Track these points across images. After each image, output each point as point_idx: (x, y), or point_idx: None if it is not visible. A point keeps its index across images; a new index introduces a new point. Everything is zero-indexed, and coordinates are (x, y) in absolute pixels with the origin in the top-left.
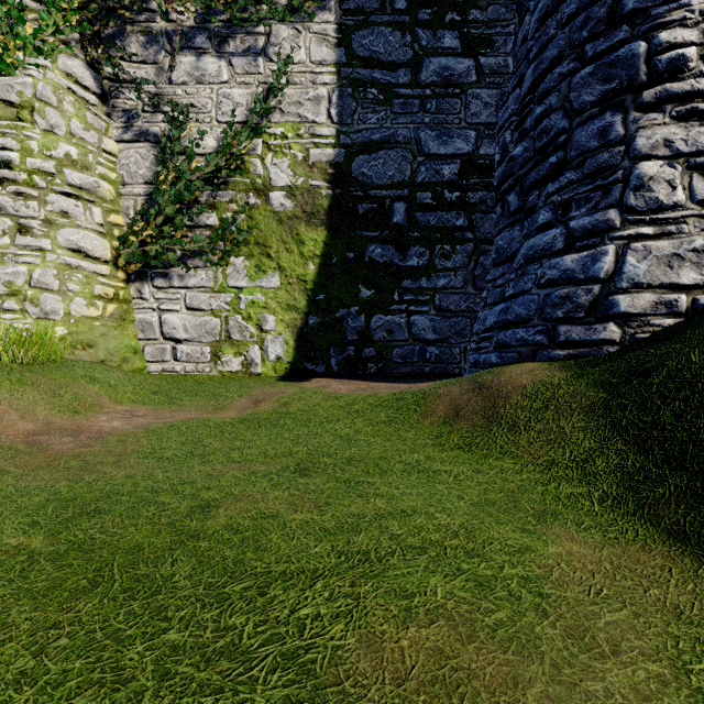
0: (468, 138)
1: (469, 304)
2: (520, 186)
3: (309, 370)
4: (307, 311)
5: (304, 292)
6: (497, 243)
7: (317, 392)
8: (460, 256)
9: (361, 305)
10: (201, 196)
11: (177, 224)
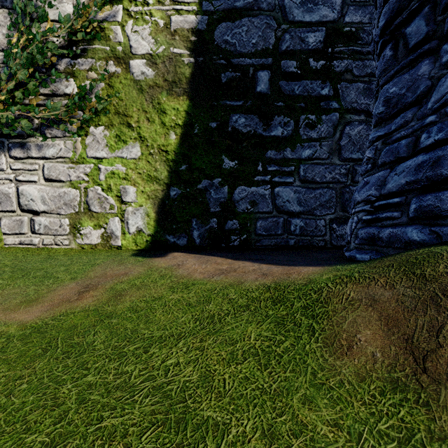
0: (333, 5)
1: (334, 175)
2: (431, 5)
3: (171, 242)
4: (168, 182)
5: (165, 162)
6: (387, 92)
7: (166, 274)
8: (325, 126)
9: (224, 176)
10: (60, 64)
11: (30, 90)
